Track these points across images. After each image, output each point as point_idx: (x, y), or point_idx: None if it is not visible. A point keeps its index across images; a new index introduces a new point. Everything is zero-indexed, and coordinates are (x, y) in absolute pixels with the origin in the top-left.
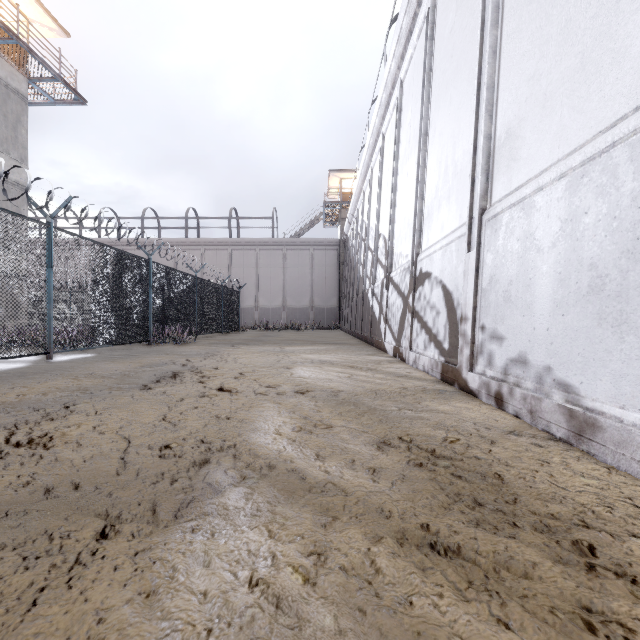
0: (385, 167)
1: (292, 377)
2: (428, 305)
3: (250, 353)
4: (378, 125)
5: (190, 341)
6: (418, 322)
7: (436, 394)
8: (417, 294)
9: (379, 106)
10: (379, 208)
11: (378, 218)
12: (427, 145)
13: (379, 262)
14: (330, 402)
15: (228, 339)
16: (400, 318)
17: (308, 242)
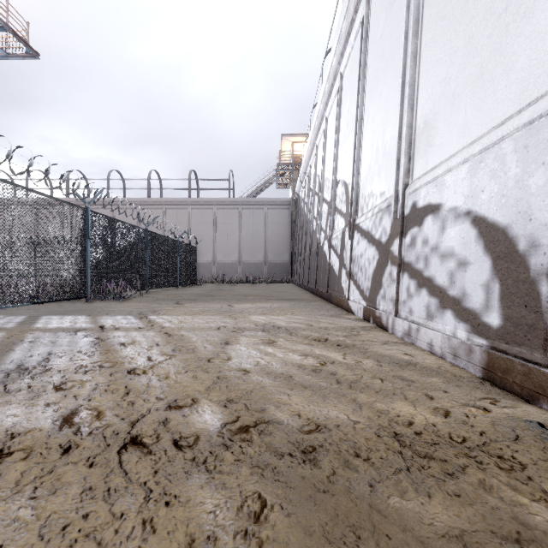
0: (344, 107)
1: (226, 370)
2: (435, 252)
3: (190, 314)
4: (335, 65)
5: (137, 296)
6: (411, 278)
7: (542, 448)
8: (407, 239)
9: (338, 41)
10: (337, 154)
11: (336, 164)
12: (419, 36)
13: (337, 211)
14: (300, 506)
15: (179, 294)
16: (374, 272)
17: (262, 201)
